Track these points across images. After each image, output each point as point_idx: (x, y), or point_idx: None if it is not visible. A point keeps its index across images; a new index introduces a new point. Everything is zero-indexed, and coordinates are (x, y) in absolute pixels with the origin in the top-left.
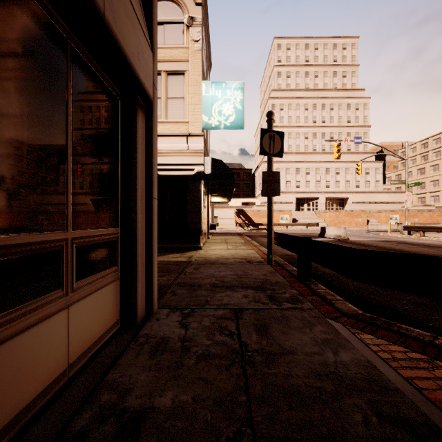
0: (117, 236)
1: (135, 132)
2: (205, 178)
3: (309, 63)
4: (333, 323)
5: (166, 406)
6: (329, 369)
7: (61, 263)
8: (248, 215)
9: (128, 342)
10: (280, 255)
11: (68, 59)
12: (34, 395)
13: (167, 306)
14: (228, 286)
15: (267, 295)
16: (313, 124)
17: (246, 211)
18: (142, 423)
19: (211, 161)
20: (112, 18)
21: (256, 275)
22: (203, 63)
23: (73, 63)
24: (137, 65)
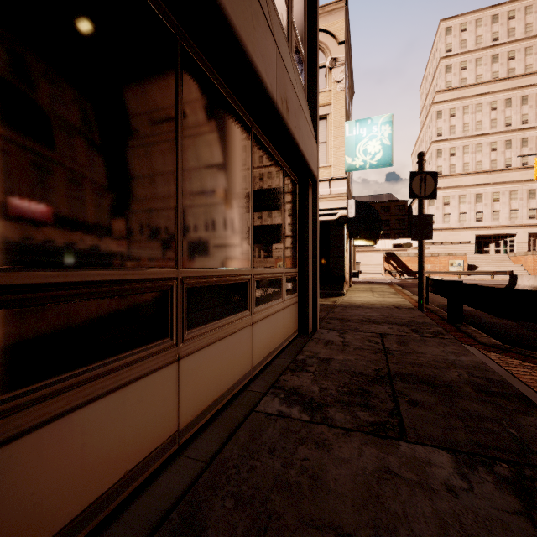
0: (296, 274)
1: (308, 205)
2: (348, 222)
3: (498, 41)
4: (467, 346)
5: (340, 359)
6: (447, 361)
7: (282, 285)
8: (402, 261)
9: (308, 340)
10: (438, 306)
11: (283, 177)
12: (277, 345)
13: (326, 328)
14: (374, 322)
15: (411, 329)
16: (506, 128)
17: (399, 256)
18: (330, 361)
19: (355, 204)
20: (304, 148)
21: (403, 317)
22: (346, 101)
23: (285, 177)
24: (311, 163)
